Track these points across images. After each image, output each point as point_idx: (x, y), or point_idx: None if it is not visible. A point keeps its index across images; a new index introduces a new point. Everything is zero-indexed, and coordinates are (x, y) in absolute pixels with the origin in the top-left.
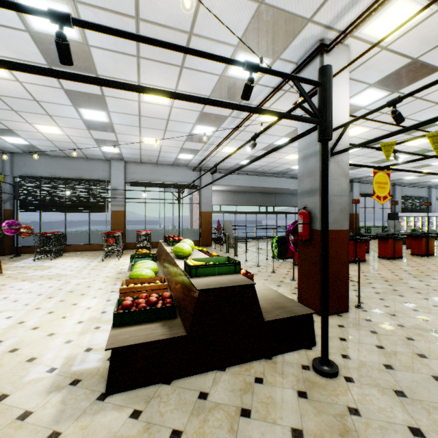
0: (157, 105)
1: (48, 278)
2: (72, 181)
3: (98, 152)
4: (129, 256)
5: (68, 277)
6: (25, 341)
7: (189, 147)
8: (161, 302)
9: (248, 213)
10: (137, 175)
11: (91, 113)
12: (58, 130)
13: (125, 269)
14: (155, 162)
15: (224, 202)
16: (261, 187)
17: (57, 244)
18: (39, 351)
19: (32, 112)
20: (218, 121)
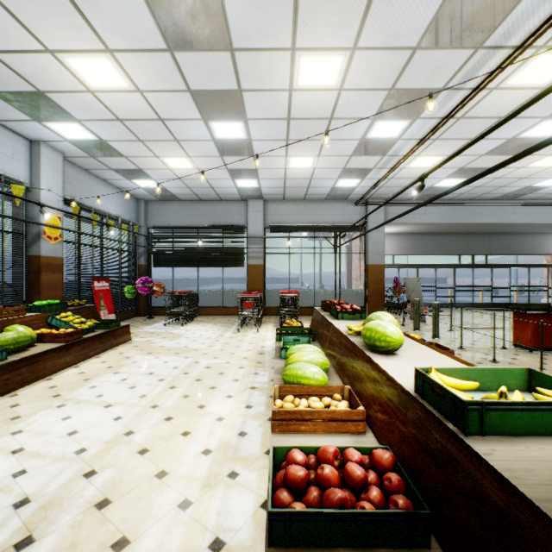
0: (316, 92)
1: (174, 352)
2: (205, 229)
3: (233, 189)
4: (270, 326)
5: (196, 353)
6: (123, 481)
7: (355, 166)
8: (374, 477)
9: (439, 266)
10: (278, 217)
11: (224, 127)
12: (188, 162)
13: (267, 348)
14: (301, 197)
15: (399, 251)
16: (469, 223)
17: (188, 306)
18: (136, 520)
19: (158, 140)
20: (418, 105)
